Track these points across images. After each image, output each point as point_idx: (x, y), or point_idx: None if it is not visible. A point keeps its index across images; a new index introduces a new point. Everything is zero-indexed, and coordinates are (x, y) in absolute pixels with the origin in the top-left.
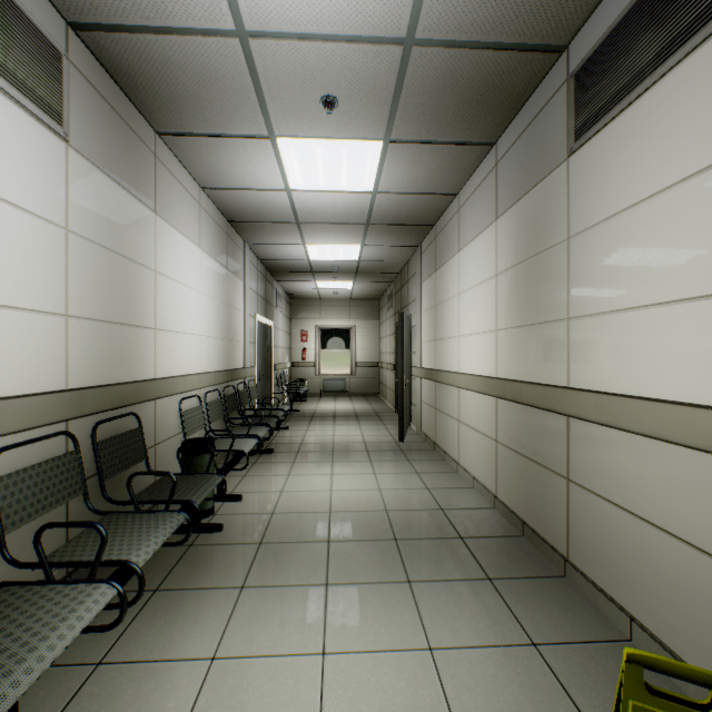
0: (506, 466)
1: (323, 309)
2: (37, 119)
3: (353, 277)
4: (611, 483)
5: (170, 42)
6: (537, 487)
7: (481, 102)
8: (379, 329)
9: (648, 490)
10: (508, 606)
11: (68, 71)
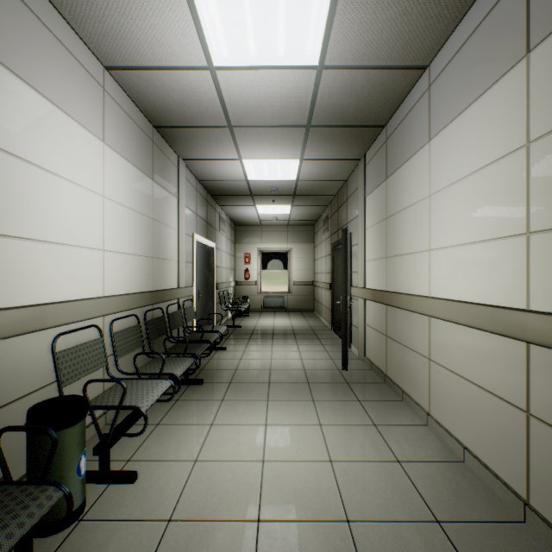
0: None
1: (263, 234)
2: None
3: (290, 201)
4: None
5: None
6: None
7: None
8: (314, 252)
9: None
10: None
11: None
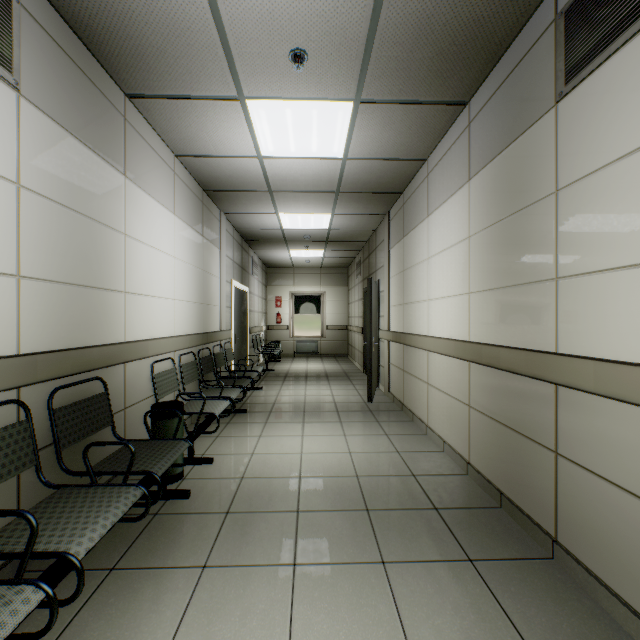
0: (481, 433)
1: (296, 277)
2: None
3: (323, 246)
4: (614, 462)
5: None
6: (518, 458)
7: (456, 54)
8: (348, 295)
9: None
10: (495, 597)
11: (19, 15)
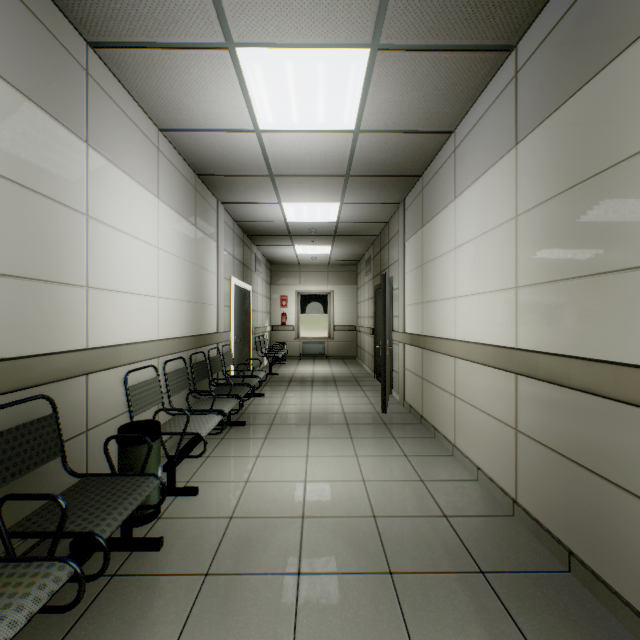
0: (534, 466)
1: (302, 275)
2: None
3: (331, 241)
4: None
5: None
6: (599, 511)
7: None
8: (357, 294)
9: None
10: None
11: None
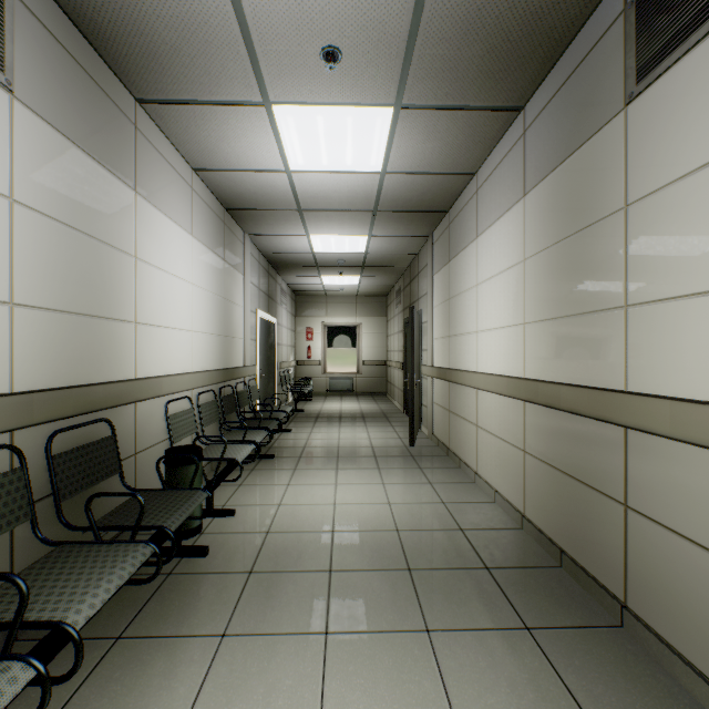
0: (538, 482)
1: (328, 306)
2: None
3: (359, 272)
4: (694, 517)
5: None
6: (581, 511)
7: (510, 52)
8: (387, 327)
9: None
10: (557, 672)
11: (12, 6)
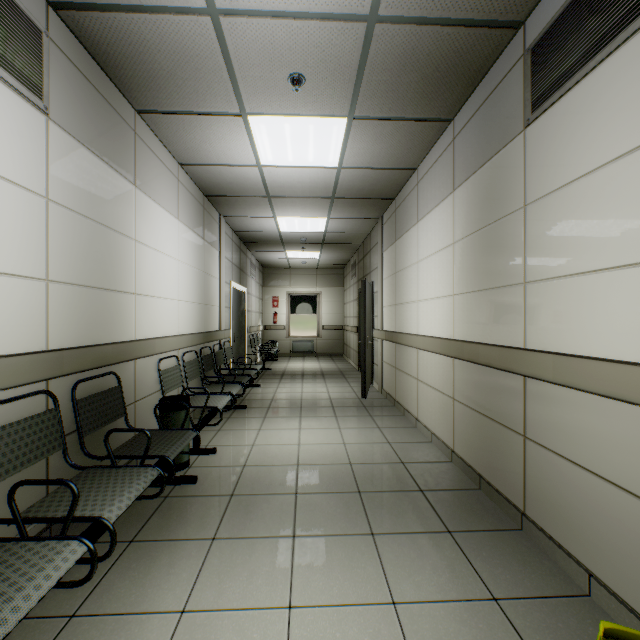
0: (463, 423)
1: (292, 277)
2: (16, 92)
3: (319, 248)
4: (568, 441)
5: (145, 21)
6: (494, 443)
7: (440, 79)
8: (344, 296)
9: (607, 449)
10: (468, 560)
11: (48, 48)
